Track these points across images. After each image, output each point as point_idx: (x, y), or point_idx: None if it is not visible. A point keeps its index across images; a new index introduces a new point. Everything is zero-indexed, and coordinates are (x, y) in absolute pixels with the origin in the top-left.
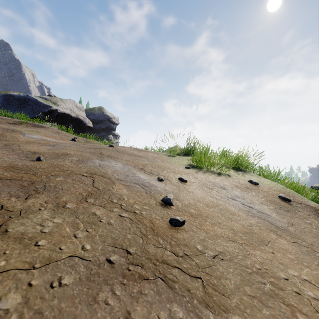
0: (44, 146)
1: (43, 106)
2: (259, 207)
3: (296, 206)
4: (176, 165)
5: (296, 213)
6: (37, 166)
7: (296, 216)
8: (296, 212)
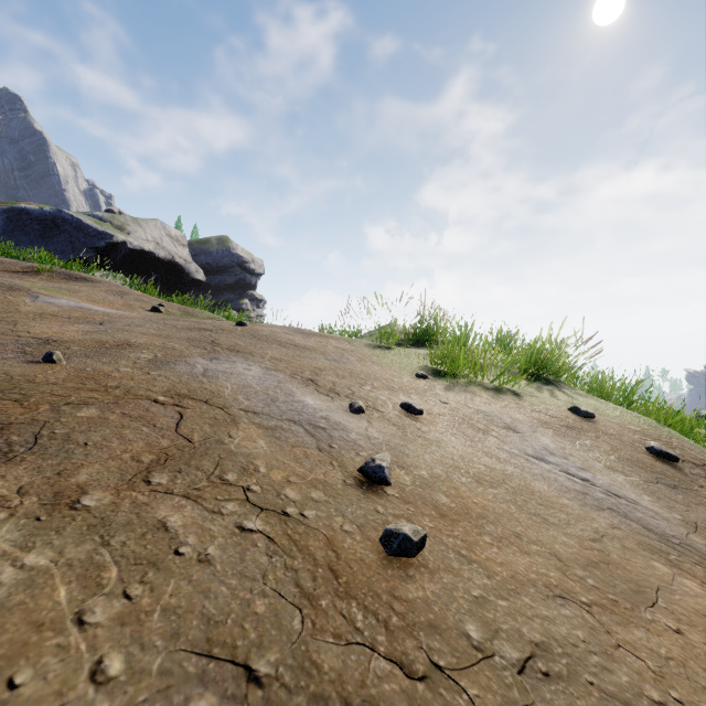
0: (77, 324)
1: (95, 236)
2: (606, 478)
3: (693, 472)
4: (395, 371)
5: (695, 491)
6: (37, 378)
7: (698, 500)
8: (695, 488)
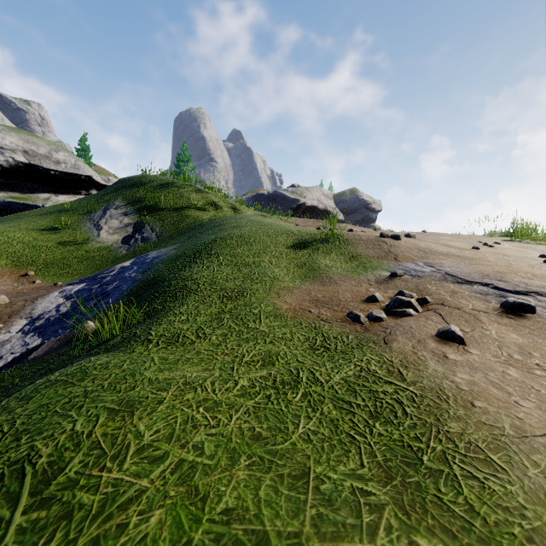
0: None
1: (291, 202)
2: None
3: None
4: (493, 240)
5: None
6: None
7: None
8: None
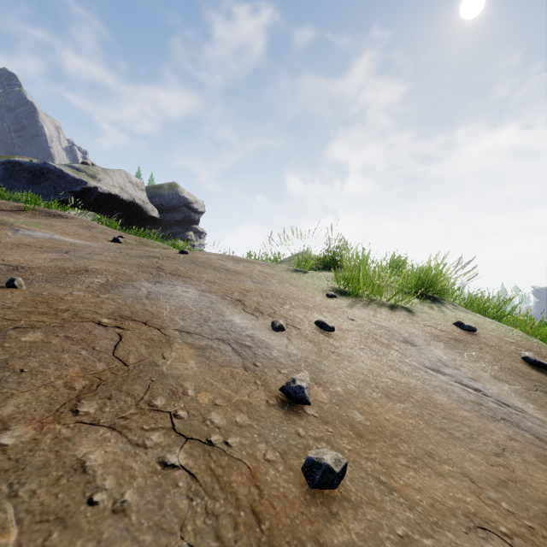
0: (46, 253)
1: (73, 182)
2: (494, 388)
3: None
4: (309, 291)
5: None
6: None
7: None
8: None
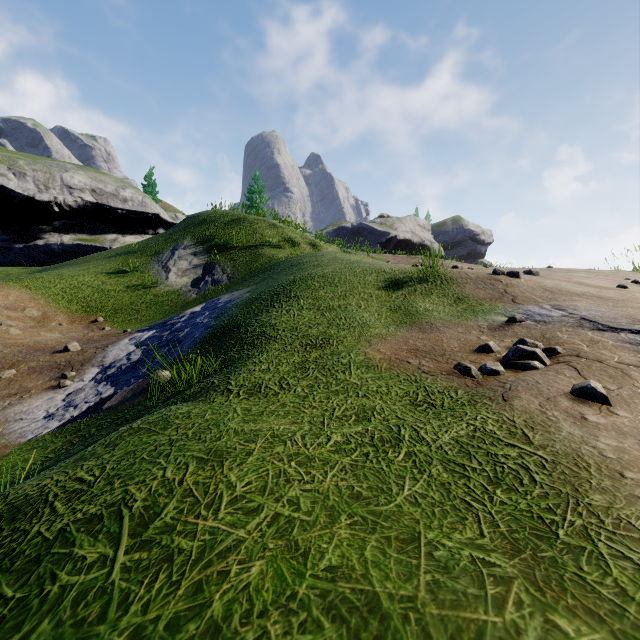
0: None
1: (380, 235)
2: None
3: None
4: None
5: None
6: None
7: None
8: None
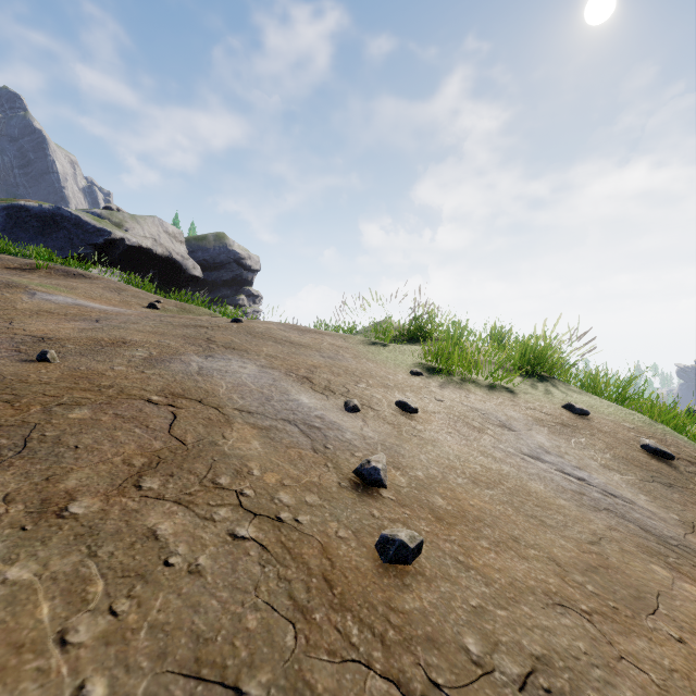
0: (73, 321)
1: (93, 232)
2: (602, 477)
3: (688, 470)
4: (390, 368)
5: (691, 490)
6: (29, 377)
7: (694, 499)
8: (690, 487)
